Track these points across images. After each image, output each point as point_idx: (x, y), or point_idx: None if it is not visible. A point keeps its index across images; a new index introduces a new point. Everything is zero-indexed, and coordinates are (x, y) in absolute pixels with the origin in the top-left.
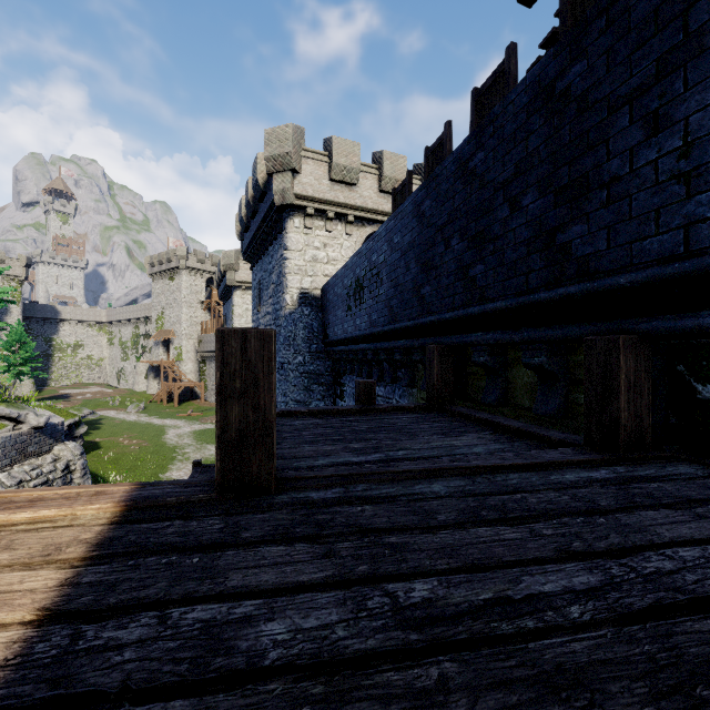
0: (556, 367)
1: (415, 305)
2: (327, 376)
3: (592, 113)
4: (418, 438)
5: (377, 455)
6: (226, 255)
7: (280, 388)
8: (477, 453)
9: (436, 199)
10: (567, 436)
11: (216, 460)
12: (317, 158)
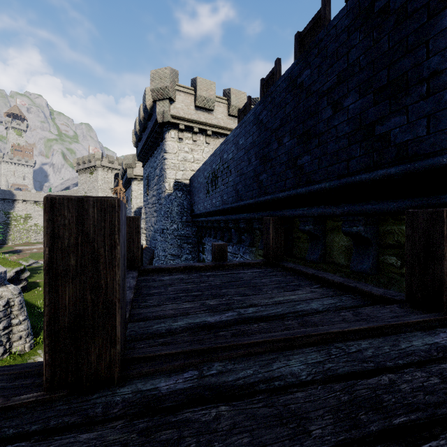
0: (370, 234)
1: (255, 188)
2: (193, 238)
3: (412, 21)
4: (263, 293)
5: (230, 313)
6: (127, 158)
7: (161, 246)
8: (315, 308)
9: (271, 109)
10: (384, 291)
11: (44, 352)
12: (187, 91)
